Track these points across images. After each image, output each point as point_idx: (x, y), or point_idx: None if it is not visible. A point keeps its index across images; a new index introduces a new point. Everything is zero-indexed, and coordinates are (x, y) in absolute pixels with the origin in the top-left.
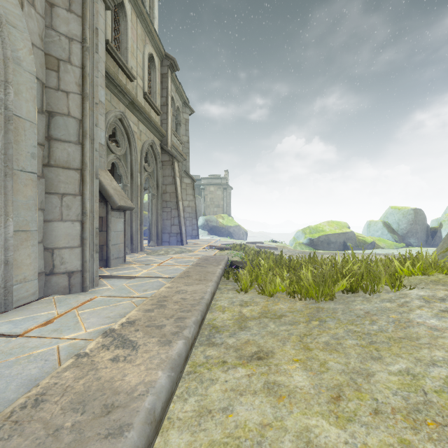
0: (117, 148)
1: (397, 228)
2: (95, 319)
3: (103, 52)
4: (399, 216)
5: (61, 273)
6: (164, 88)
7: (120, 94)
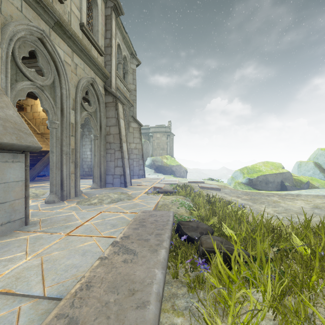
0: (39, 76)
1: None
2: None
3: None
4: None
5: None
6: (107, 29)
7: (38, 6)
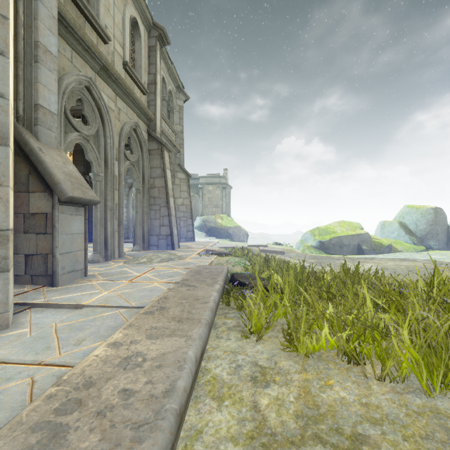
0: (85, 126)
1: (415, 229)
2: None
3: None
4: (417, 216)
5: None
6: (151, 63)
7: (86, 53)
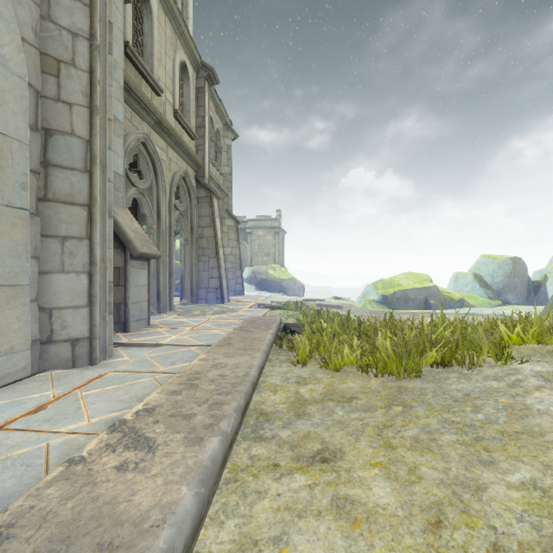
0: (140, 180)
1: (491, 282)
2: (103, 404)
3: (121, 56)
4: (493, 267)
5: (63, 341)
6: (200, 106)
7: (143, 111)
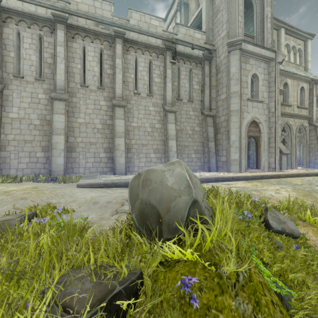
0: (285, 133)
1: None
2: None
3: (280, 109)
4: None
5: (271, 168)
6: (310, 95)
7: (285, 115)
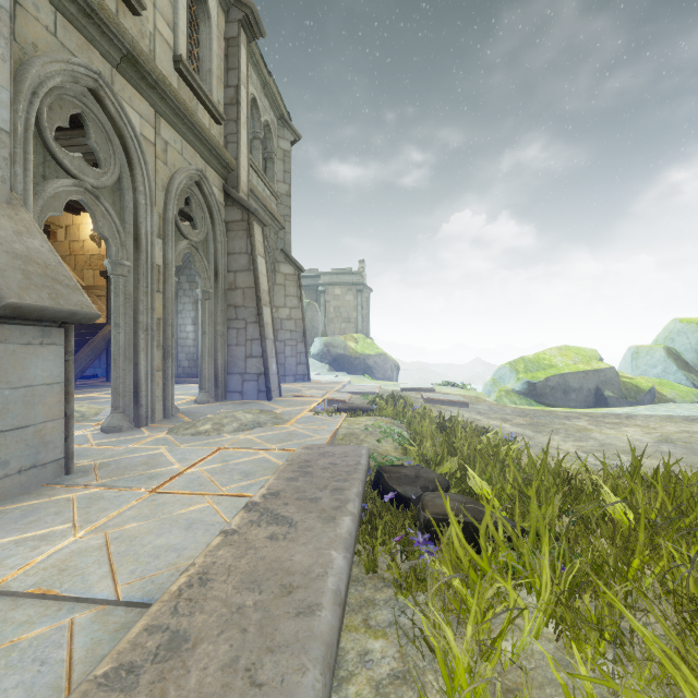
0: (91, 169)
1: (694, 360)
2: None
3: None
4: None
5: None
6: (231, 68)
7: (88, 23)
